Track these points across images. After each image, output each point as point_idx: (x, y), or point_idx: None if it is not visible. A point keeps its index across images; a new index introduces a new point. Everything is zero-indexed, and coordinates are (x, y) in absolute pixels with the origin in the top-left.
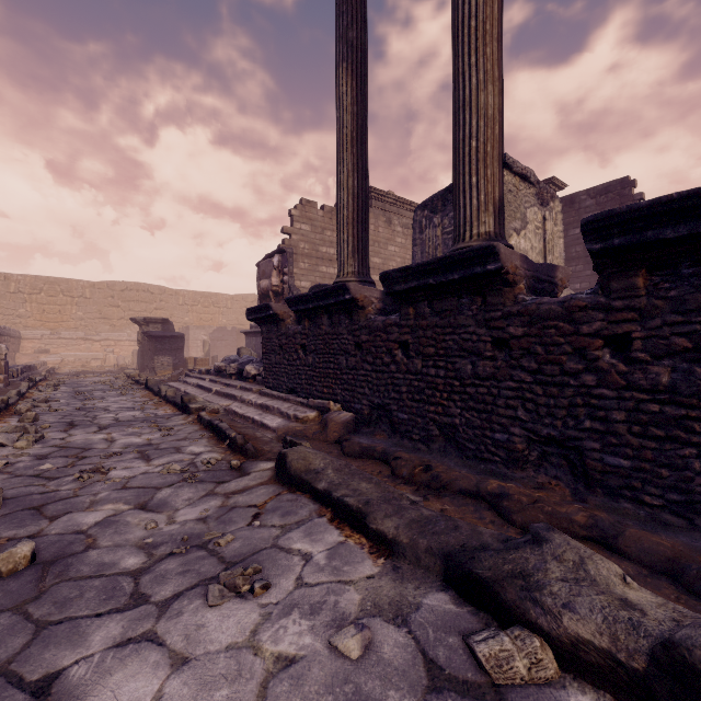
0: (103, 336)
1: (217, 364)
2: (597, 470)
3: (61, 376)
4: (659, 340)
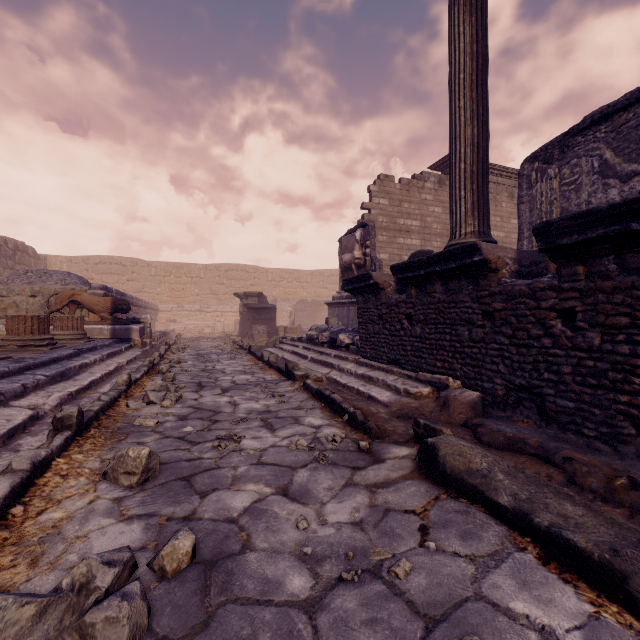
0: (213, 309)
1: (309, 332)
2: None
3: (185, 340)
4: None
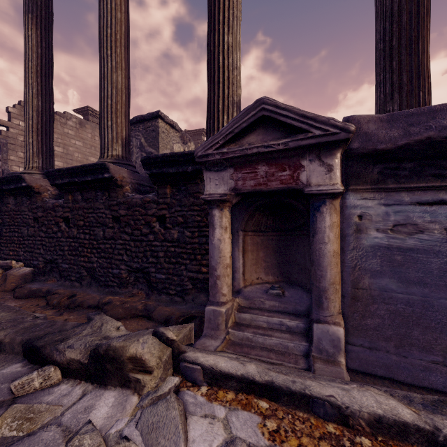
0: None
1: None
2: (154, 282)
3: None
4: (175, 218)
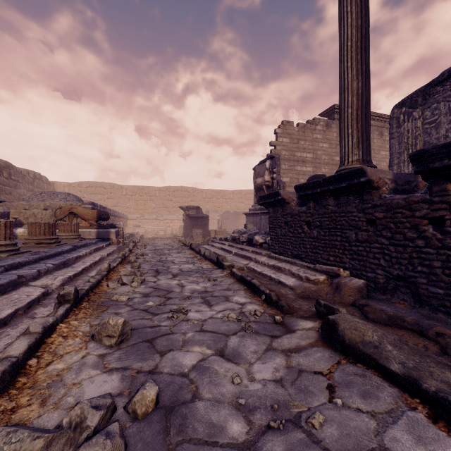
0: (164, 217)
1: (232, 234)
2: None
3: (146, 239)
4: None
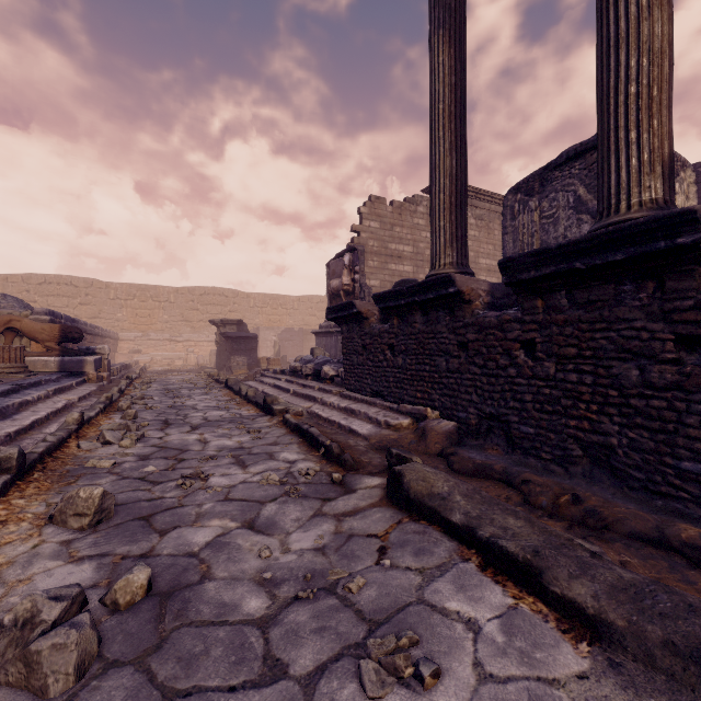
0: (185, 337)
1: (292, 364)
2: None
3: (152, 374)
4: None
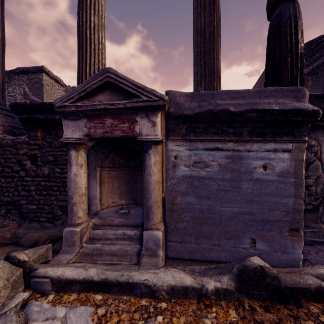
0: None
1: None
2: (26, 212)
3: None
4: (46, 157)
